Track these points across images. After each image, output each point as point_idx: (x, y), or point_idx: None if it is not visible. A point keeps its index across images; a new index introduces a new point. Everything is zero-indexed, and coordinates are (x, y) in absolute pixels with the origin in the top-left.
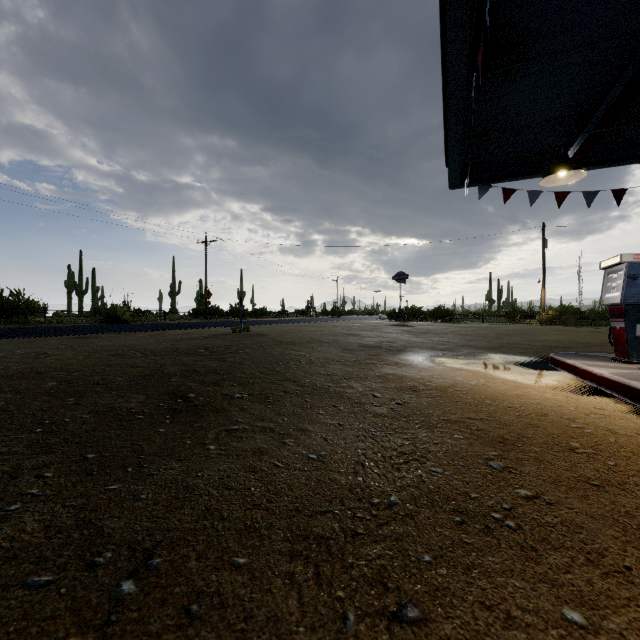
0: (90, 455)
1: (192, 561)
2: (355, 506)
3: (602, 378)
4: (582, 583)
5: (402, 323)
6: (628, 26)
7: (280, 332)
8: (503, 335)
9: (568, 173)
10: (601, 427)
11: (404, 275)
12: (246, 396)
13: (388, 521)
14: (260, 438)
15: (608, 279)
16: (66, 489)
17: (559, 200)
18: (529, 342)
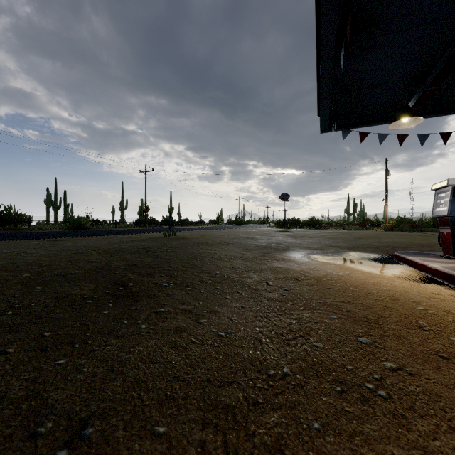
0: (47, 333)
1: (119, 430)
2: (255, 377)
3: (435, 270)
4: (449, 451)
5: (286, 230)
6: (454, 10)
7: (198, 236)
8: (358, 238)
9: (409, 119)
10: (440, 308)
11: (287, 195)
12: (171, 284)
13: (282, 391)
14: (181, 318)
15: (438, 197)
16: (23, 364)
17: (400, 140)
18: (377, 243)
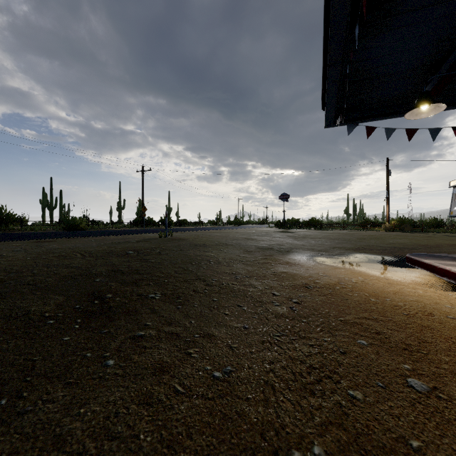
0: None
1: None
2: None
3: None
4: None
5: (286, 230)
6: None
7: (196, 237)
8: (362, 239)
9: (429, 107)
10: None
11: (287, 195)
12: (159, 296)
13: None
14: (164, 348)
15: None
16: None
17: (411, 135)
18: (383, 244)
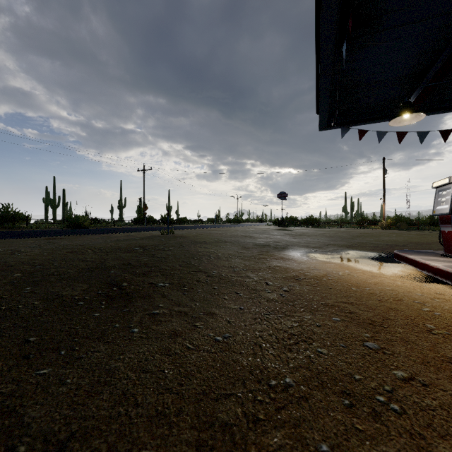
0: (32, 338)
1: None
2: (255, 388)
3: (438, 269)
4: None
5: (283, 228)
6: None
7: (196, 234)
8: (356, 237)
9: (411, 116)
10: (446, 310)
11: (285, 194)
12: (167, 284)
13: (285, 404)
14: (176, 321)
15: (439, 195)
16: (1, 374)
17: (400, 138)
18: (376, 242)
